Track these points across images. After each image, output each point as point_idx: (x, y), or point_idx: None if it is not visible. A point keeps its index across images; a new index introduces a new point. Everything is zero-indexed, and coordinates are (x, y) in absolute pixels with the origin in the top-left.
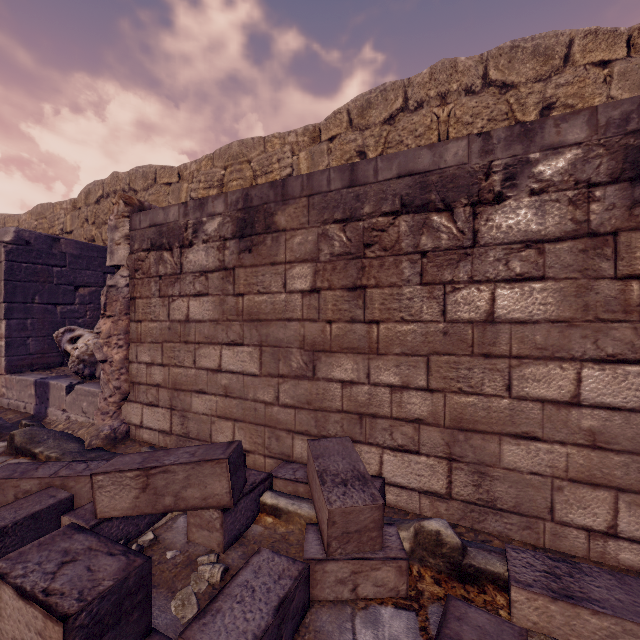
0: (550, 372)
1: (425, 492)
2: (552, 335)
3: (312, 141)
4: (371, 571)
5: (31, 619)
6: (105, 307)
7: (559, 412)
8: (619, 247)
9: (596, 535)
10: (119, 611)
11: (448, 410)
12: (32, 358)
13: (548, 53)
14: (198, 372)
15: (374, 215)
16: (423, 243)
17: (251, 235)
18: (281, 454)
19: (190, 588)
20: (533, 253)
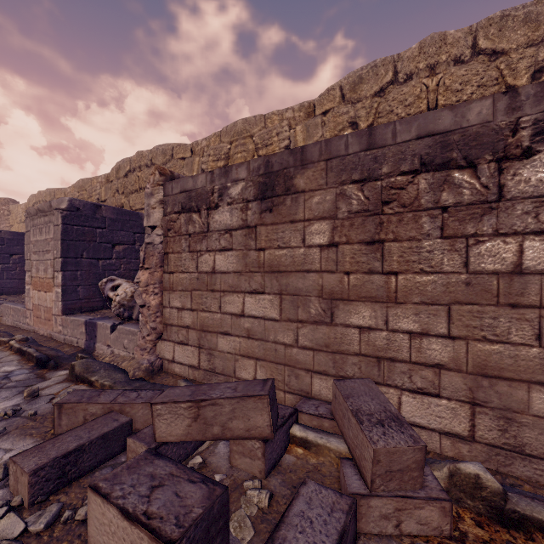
0: None
1: (446, 433)
2: None
3: (307, 116)
4: (414, 509)
5: (136, 539)
6: (144, 261)
7: None
8: None
9: None
10: (207, 537)
11: (471, 357)
12: (81, 302)
13: (540, 19)
14: (223, 316)
15: (392, 174)
16: (444, 199)
17: (272, 197)
18: (300, 390)
19: (243, 511)
20: None
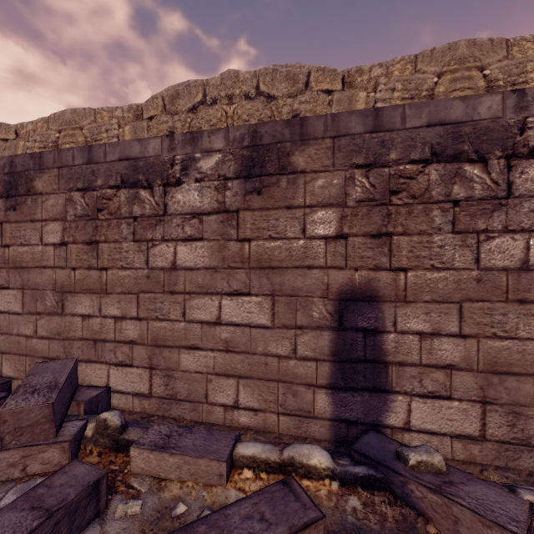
0: (206, 303)
1: (136, 394)
2: (207, 278)
3: (136, 118)
4: (39, 453)
5: None
6: None
7: (210, 329)
8: (239, 220)
9: (229, 408)
10: None
11: (150, 333)
12: None
13: (295, 78)
14: None
15: (104, 187)
16: (135, 211)
17: (15, 196)
18: None
19: None
20: (197, 222)
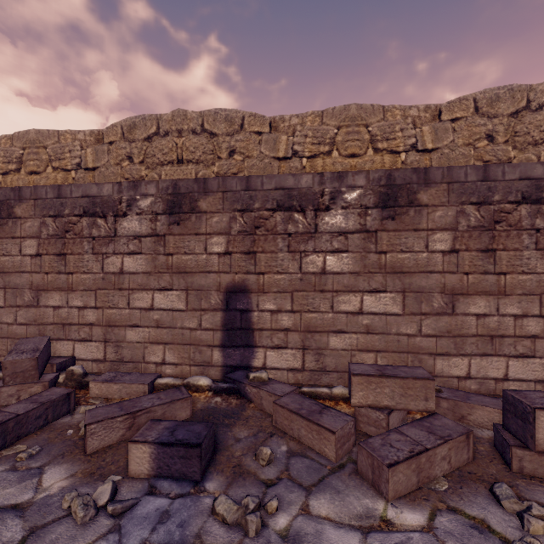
0: (144, 296)
1: (95, 360)
2: (144, 279)
3: (97, 141)
4: (28, 389)
5: None
6: None
7: (147, 313)
8: (166, 241)
9: (159, 365)
10: None
11: (105, 317)
12: None
13: (232, 121)
14: None
15: (71, 215)
16: (94, 233)
17: None
18: None
19: None
20: (138, 242)
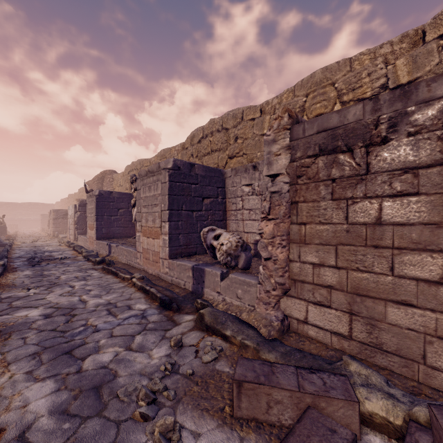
0: None
1: None
2: None
3: (412, 45)
4: None
5: None
6: (268, 211)
7: None
8: None
9: None
10: None
11: None
12: (181, 248)
13: None
14: (398, 280)
15: None
16: None
17: None
18: None
19: None
20: None
